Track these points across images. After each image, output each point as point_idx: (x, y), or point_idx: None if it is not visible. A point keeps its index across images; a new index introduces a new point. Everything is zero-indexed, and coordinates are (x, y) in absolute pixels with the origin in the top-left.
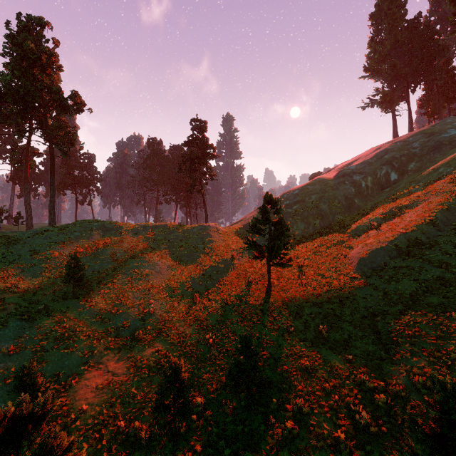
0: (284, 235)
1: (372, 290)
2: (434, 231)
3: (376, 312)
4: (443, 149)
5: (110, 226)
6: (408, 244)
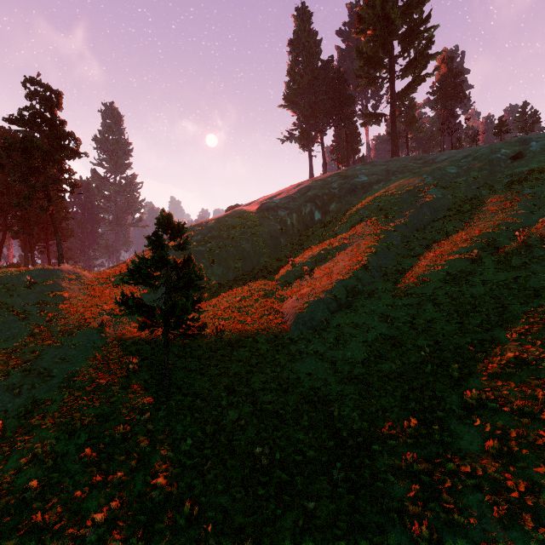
0: (194, 287)
1: (317, 361)
2: (369, 278)
3: (328, 396)
4: (358, 193)
5: None
6: (347, 293)
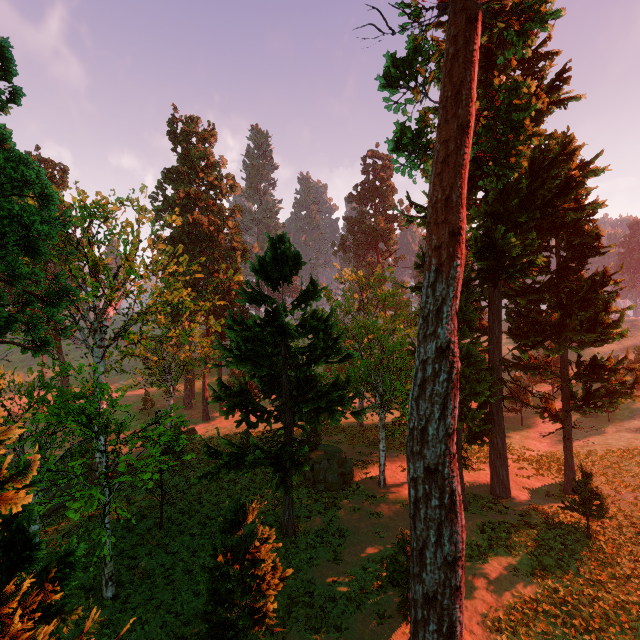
0: None
1: None
2: None
3: None
4: None
5: None
6: None
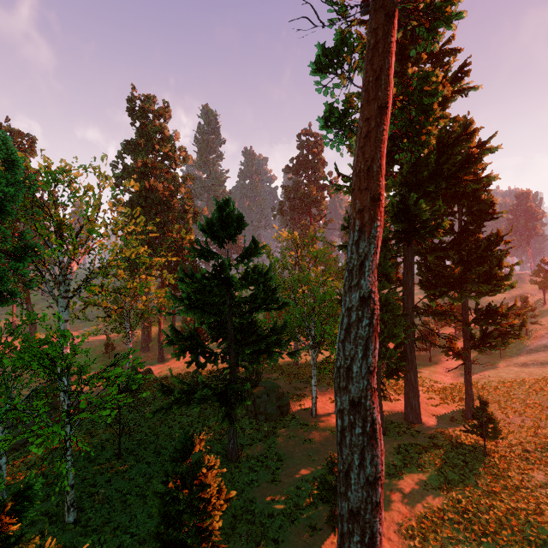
0: None
1: None
2: None
3: None
4: None
5: None
6: None
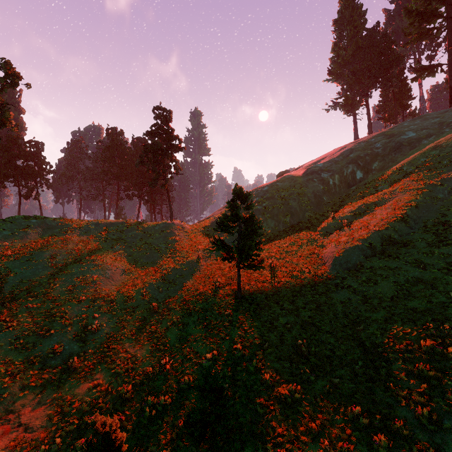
0: (256, 233)
1: (350, 293)
2: (406, 229)
3: (357, 319)
4: (403, 149)
5: (53, 223)
6: (382, 242)
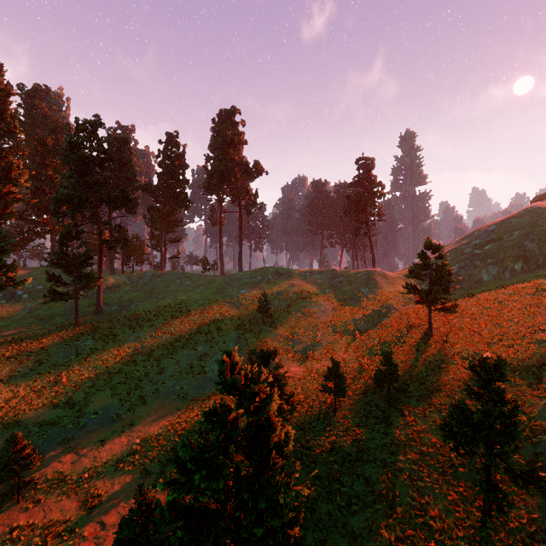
0: (444, 280)
1: None
2: None
3: None
4: None
5: (282, 271)
6: None
